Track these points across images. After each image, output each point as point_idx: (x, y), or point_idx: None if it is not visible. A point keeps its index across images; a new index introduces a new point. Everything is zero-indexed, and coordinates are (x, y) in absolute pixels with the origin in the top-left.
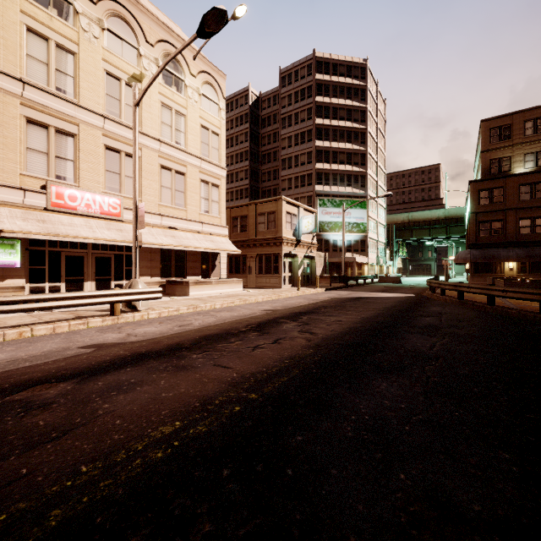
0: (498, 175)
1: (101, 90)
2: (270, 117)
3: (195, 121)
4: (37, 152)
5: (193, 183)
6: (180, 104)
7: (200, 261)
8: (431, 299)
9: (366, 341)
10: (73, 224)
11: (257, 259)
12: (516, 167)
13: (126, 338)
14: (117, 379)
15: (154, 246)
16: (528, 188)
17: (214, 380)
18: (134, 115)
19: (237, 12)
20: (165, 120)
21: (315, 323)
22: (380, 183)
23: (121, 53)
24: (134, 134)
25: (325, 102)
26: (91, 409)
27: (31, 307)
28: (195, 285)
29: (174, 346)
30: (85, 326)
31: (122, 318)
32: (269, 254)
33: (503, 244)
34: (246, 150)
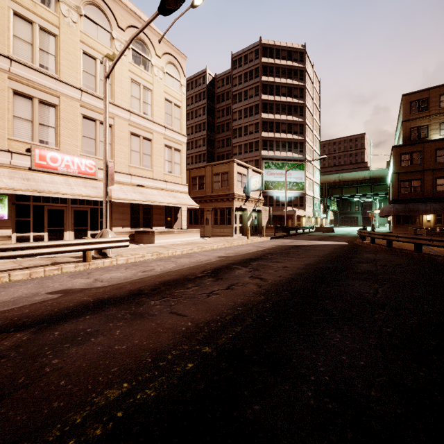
0: (417, 141)
1: (78, 68)
2: (224, 95)
3: (160, 95)
4: (23, 120)
5: (159, 147)
6: (147, 80)
7: (164, 214)
8: (363, 247)
9: (312, 288)
10: (54, 182)
11: (213, 213)
12: (432, 134)
13: (92, 283)
14: (73, 329)
15: (124, 201)
16: (443, 152)
17: (168, 330)
18: (105, 86)
19: (195, 1)
20: (134, 94)
21: (264, 269)
22: (316, 148)
23: (96, 36)
24: (105, 103)
25: (270, 81)
26: (39, 365)
27: (9, 255)
28: (160, 234)
29: (135, 291)
30: (59, 271)
31: (93, 264)
32: (223, 208)
33: (421, 200)
34: (204, 121)
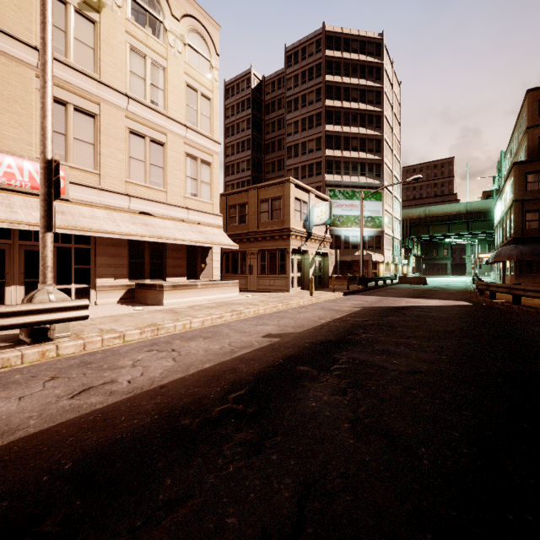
0: None
1: (33, 12)
2: (275, 103)
3: (179, 77)
4: None
5: (176, 156)
6: (157, 52)
7: (185, 258)
8: (505, 311)
9: None
10: None
11: (259, 256)
12: None
13: None
14: None
15: (112, 235)
16: None
17: None
18: (43, 2)
19: None
20: (135, 70)
21: (373, 380)
22: (396, 173)
23: None
24: (43, 35)
25: (336, 82)
26: None
27: None
28: (173, 290)
29: None
30: None
31: None
32: (273, 249)
33: None
34: (248, 138)
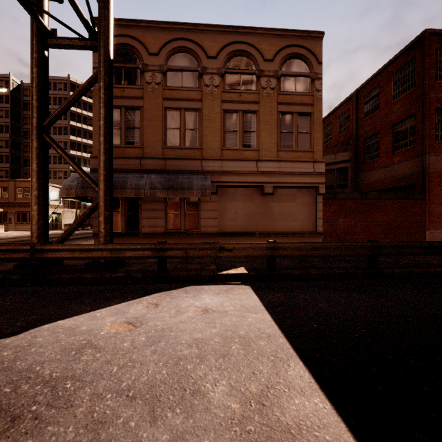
0: None
1: None
2: None
3: None
4: None
5: None
6: None
7: None
8: None
9: None
10: None
11: (16, 214)
12: None
13: None
14: None
15: None
16: None
17: None
18: None
19: (0, 90)
20: None
21: None
22: None
23: None
24: None
25: (78, 112)
26: None
27: None
28: None
29: None
30: None
31: None
32: (25, 211)
33: None
34: (7, 124)
